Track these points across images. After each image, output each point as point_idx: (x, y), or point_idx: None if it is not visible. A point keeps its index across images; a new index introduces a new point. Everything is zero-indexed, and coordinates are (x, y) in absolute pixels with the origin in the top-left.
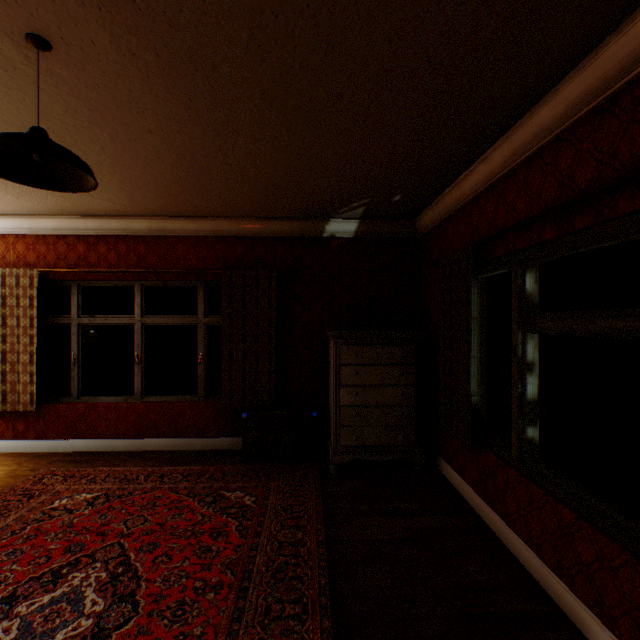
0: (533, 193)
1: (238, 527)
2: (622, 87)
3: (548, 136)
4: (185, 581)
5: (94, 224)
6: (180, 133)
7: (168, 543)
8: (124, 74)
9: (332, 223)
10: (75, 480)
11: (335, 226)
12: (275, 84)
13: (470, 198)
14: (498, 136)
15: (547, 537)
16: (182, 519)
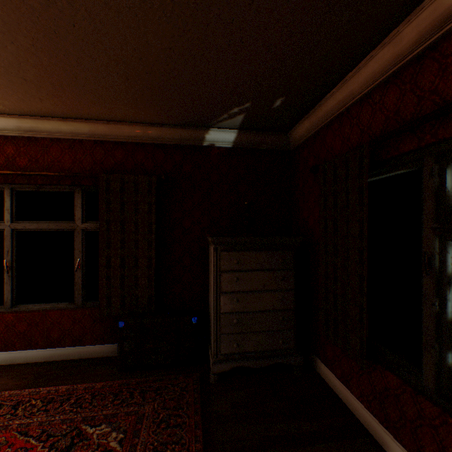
0: None
1: None
2: None
3: None
4: None
5: None
6: None
7: None
8: None
9: (212, 132)
10: None
11: (215, 135)
12: None
13: (360, 96)
14: None
15: None
16: None
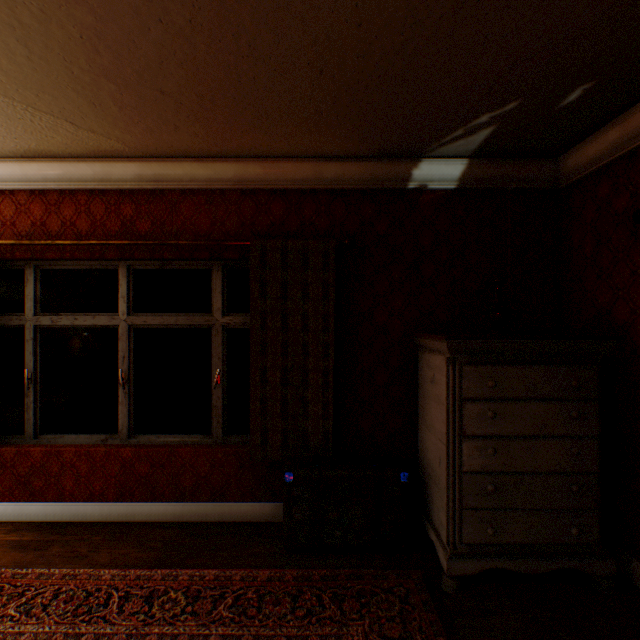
0: None
1: None
2: None
3: None
4: None
5: (54, 171)
6: None
7: None
8: None
9: (424, 165)
10: None
11: (428, 170)
12: None
13: None
14: None
15: None
16: None
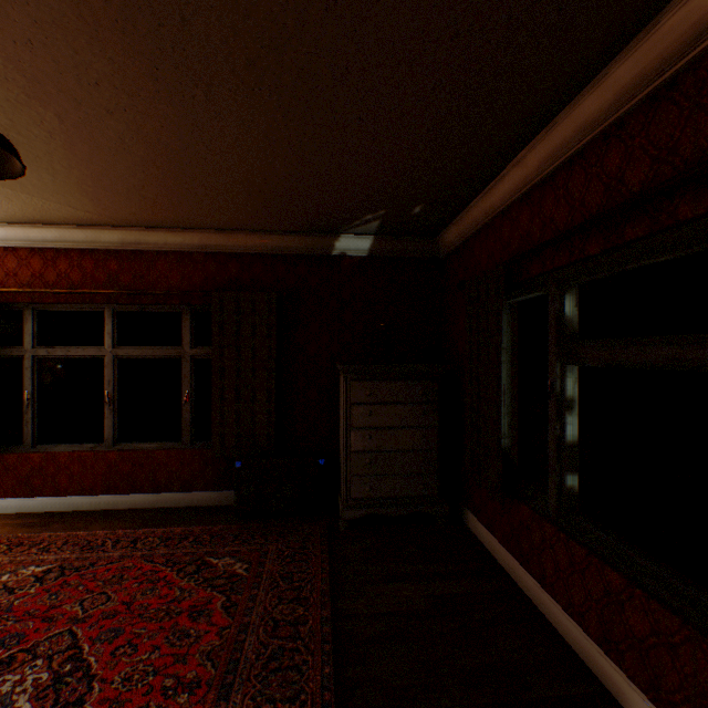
0: (575, 200)
1: (225, 603)
2: (684, 67)
3: (593, 132)
4: (152, 679)
5: (52, 235)
6: (149, 115)
7: (134, 628)
8: (64, 26)
9: (343, 239)
10: (23, 549)
11: (346, 243)
12: (265, 51)
13: (501, 210)
14: (534, 134)
15: (591, 605)
16: (155, 595)
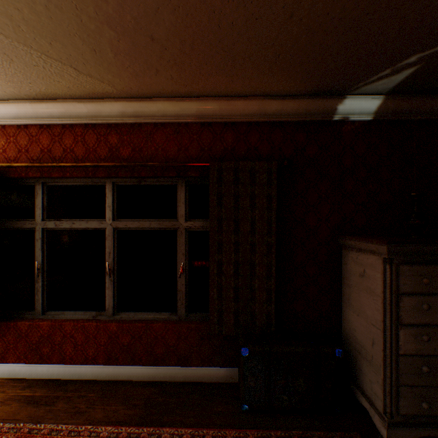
0: None
1: None
2: None
3: None
4: None
5: (58, 110)
6: None
7: None
8: None
9: (347, 101)
10: None
11: (350, 105)
12: None
13: None
14: None
15: None
16: None
